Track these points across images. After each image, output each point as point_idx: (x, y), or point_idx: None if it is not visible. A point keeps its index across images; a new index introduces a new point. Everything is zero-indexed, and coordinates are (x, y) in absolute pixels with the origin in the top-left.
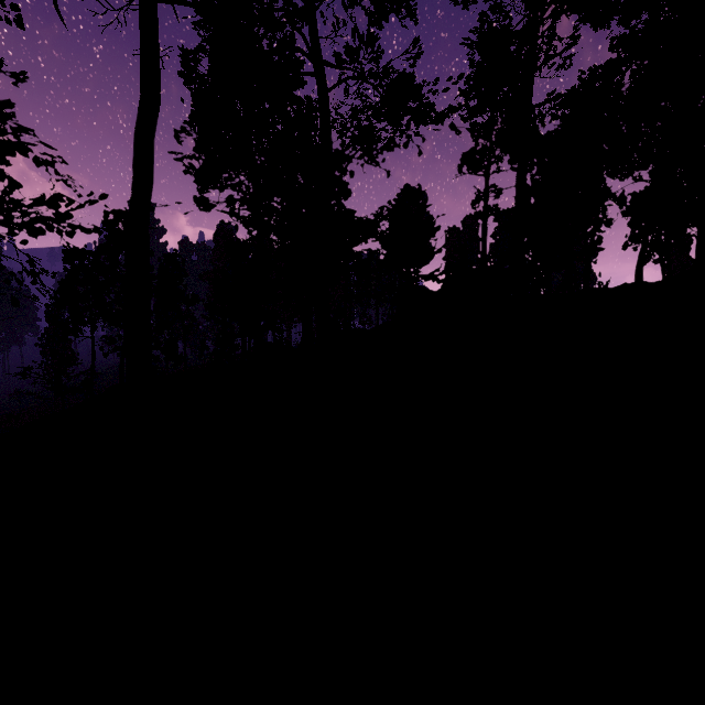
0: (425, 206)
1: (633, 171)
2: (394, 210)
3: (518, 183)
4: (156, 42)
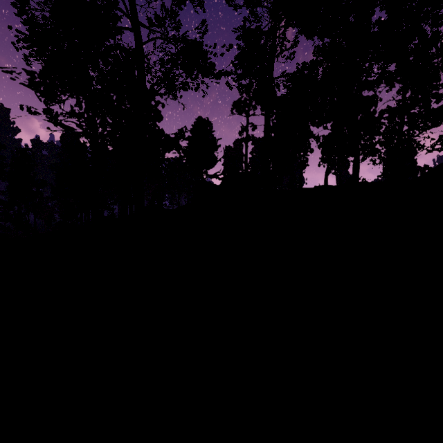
0: (211, 131)
1: (323, 123)
2: (192, 132)
3: (265, 123)
4: None
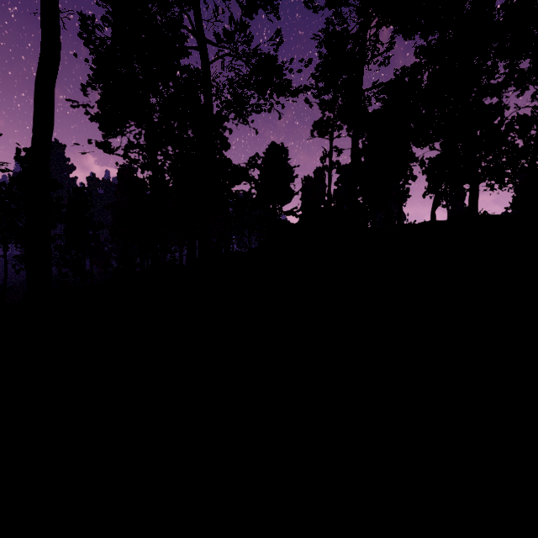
0: (287, 159)
1: (430, 142)
2: (264, 161)
3: (353, 146)
4: (56, 4)
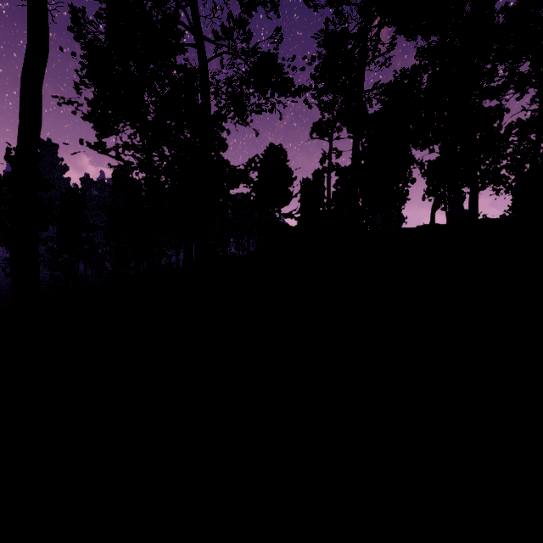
0: (285, 161)
1: (429, 145)
2: (262, 163)
3: (354, 148)
4: None
